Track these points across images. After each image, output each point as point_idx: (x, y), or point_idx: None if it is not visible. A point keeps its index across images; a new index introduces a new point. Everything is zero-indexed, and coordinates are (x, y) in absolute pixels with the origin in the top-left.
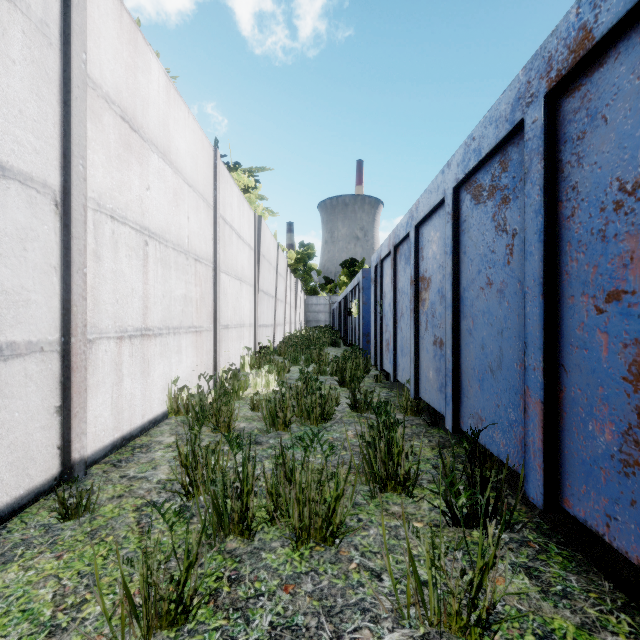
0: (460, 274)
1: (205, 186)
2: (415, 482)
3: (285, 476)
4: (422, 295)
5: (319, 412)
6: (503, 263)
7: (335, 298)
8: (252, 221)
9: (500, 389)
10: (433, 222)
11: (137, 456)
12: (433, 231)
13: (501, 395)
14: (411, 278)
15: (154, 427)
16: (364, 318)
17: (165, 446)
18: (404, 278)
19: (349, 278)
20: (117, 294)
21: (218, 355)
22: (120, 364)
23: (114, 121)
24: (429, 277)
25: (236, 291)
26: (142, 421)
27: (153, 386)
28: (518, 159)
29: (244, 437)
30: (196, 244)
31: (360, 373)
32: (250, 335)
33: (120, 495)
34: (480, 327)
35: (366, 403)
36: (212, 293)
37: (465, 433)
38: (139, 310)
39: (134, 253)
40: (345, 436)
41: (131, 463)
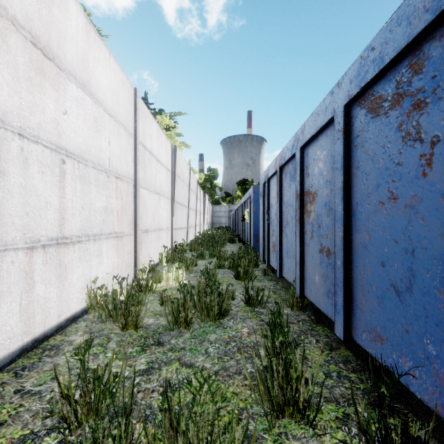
0: (352, 188)
1: (126, 118)
2: (316, 413)
3: (170, 424)
4: (307, 207)
5: (217, 312)
6: (415, 175)
7: (232, 207)
8: (169, 149)
9: (410, 313)
10: (319, 142)
11: (43, 361)
12: (319, 150)
13: (412, 320)
14: (297, 192)
15: (72, 323)
16: (254, 223)
17: (74, 347)
18: (289, 192)
19: (242, 193)
20: (27, 207)
21: (138, 254)
22: (31, 272)
23: (23, 45)
24: (315, 191)
25: (155, 203)
26: (58, 320)
27: (71, 287)
28: (442, 54)
29: (149, 336)
30: (117, 165)
31: (252, 268)
32: (167, 236)
33: (2, 422)
34: (379, 242)
35: (258, 299)
36: (133, 205)
37: (356, 342)
38: (54, 221)
39: (48, 170)
40: (240, 335)
41: (33, 371)
